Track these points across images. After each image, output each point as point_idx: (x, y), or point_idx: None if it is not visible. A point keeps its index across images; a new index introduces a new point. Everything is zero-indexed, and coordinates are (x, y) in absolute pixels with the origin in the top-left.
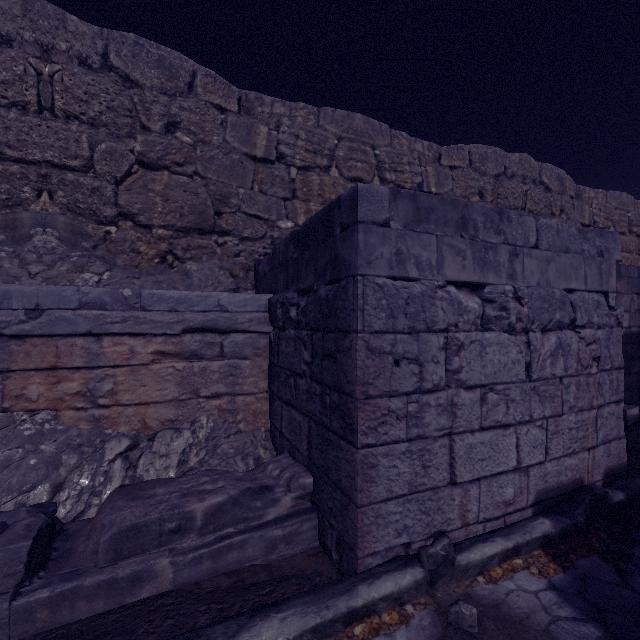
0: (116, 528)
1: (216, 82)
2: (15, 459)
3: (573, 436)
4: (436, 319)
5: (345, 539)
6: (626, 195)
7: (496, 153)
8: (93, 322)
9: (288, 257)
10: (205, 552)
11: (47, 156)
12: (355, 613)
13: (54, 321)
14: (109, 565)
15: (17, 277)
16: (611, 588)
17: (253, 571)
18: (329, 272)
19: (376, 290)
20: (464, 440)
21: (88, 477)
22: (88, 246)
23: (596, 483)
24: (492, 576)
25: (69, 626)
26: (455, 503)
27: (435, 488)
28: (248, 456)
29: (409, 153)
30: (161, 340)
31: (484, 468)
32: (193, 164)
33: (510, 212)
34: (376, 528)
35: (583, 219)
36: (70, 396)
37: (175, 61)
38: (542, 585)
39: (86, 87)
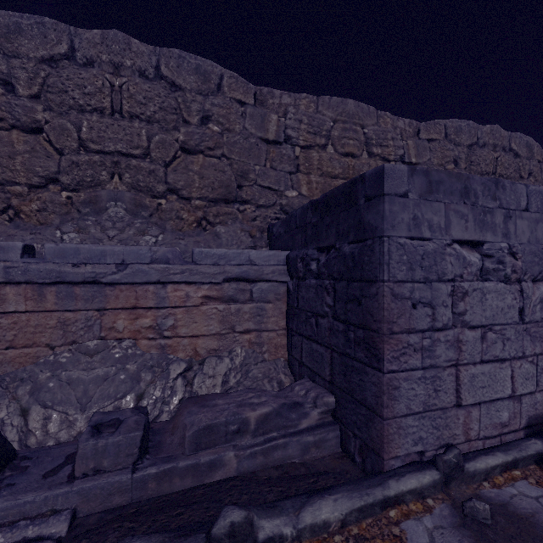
0: (196, 427)
1: (238, 82)
2: (111, 374)
3: None
4: (445, 271)
5: (369, 445)
6: None
7: (469, 126)
8: (161, 273)
9: (306, 221)
10: (258, 449)
11: (118, 147)
12: (389, 501)
13: (135, 272)
14: (192, 454)
15: (101, 239)
16: None
17: (294, 467)
18: (352, 234)
19: (398, 248)
20: (467, 370)
21: (160, 390)
22: (146, 215)
23: None
24: (495, 482)
25: (170, 495)
26: (459, 422)
27: (443, 408)
28: (273, 380)
29: (392, 130)
30: (207, 287)
31: (484, 394)
32: (221, 148)
33: (504, 181)
34: (398, 437)
35: None
36: (145, 329)
37: (208, 68)
38: (541, 493)
39: (145, 93)
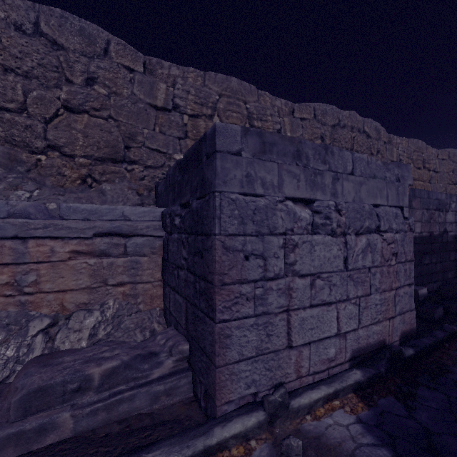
0: (26, 390)
1: (126, 49)
2: None
3: (378, 310)
4: (277, 225)
5: (209, 391)
6: (421, 142)
7: (333, 110)
8: (19, 228)
9: (175, 180)
10: (100, 406)
11: None
12: (210, 450)
13: None
14: (19, 420)
15: None
16: (400, 420)
17: (139, 418)
18: (199, 190)
19: (230, 203)
20: (298, 315)
21: (13, 349)
22: (22, 170)
23: (395, 343)
24: (317, 415)
25: None
26: (292, 361)
27: (276, 351)
28: (145, 329)
29: (271, 107)
30: (76, 242)
31: (313, 335)
32: (108, 110)
33: (333, 148)
34: (231, 383)
35: (392, 158)
36: (0, 286)
37: (93, 31)
38: (352, 420)
39: (20, 47)
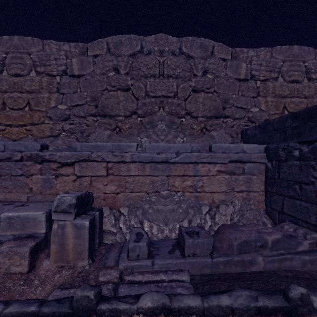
0: (239, 240)
1: (222, 48)
2: (175, 209)
3: None
4: None
5: None
6: None
7: None
8: (197, 157)
9: (285, 126)
10: (275, 258)
11: (162, 93)
12: None
13: (184, 157)
14: (238, 254)
15: (158, 141)
16: None
17: (299, 272)
18: None
19: None
20: None
21: (199, 219)
22: (175, 127)
23: None
24: None
25: (230, 274)
26: None
27: None
28: (259, 221)
29: None
30: (219, 165)
31: None
32: (213, 87)
33: None
34: None
35: None
36: (188, 187)
37: (206, 43)
38: None
39: (175, 63)
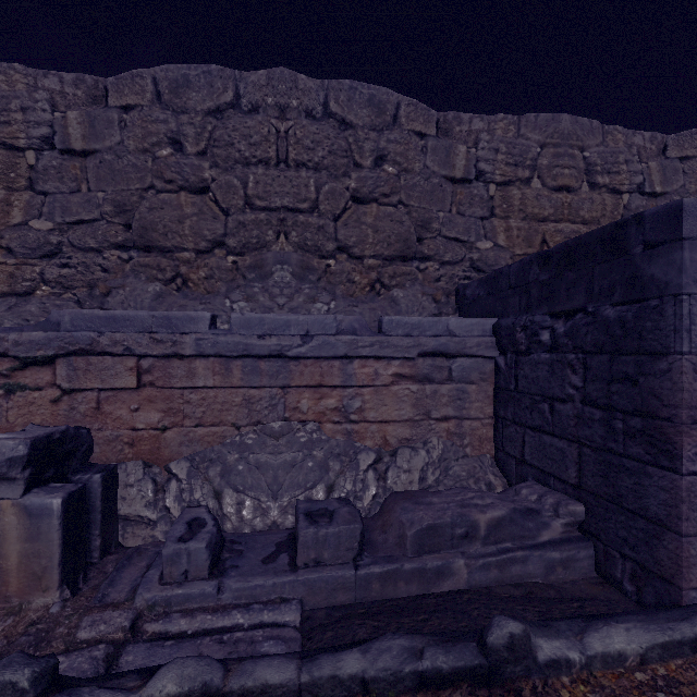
0: (418, 525)
1: (417, 109)
2: (298, 460)
3: None
4: None
5: (652, 570)
6: None
7: None
8: (348, 346)
9: (529, 279)
10: (492, 560)
11: (285, 202)
12: None
13: (321, 345)
14: (415, 556)
15: (271, 308)
16: None
17: (538, 587)
18: (619, 292)
19: None
20: None
21: (350, 482)
22: (314, 279)
23: None
24: None
25: (395, 600)
26: None
27: None
28: (479, 481)
29: (626, 149)
30: (399, 363)
31: None
32: (397, 194)
33: None
34: None
35: None
36: (329, 411)
37: (383, 97)
38: None
39: (313, 136)
